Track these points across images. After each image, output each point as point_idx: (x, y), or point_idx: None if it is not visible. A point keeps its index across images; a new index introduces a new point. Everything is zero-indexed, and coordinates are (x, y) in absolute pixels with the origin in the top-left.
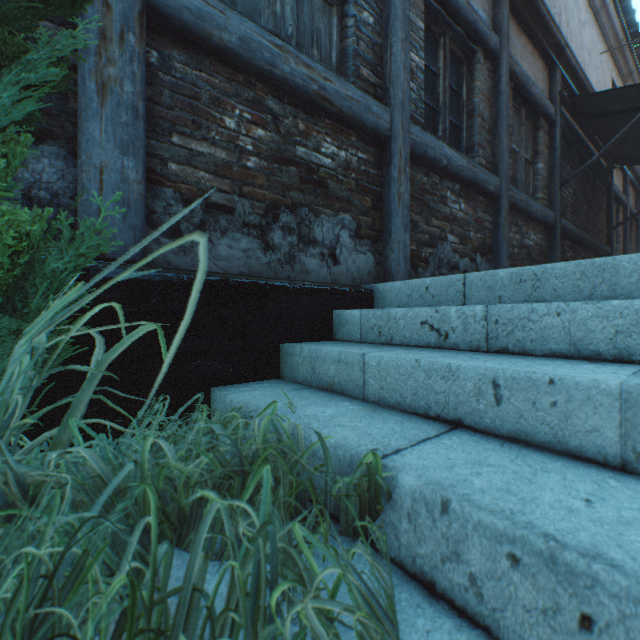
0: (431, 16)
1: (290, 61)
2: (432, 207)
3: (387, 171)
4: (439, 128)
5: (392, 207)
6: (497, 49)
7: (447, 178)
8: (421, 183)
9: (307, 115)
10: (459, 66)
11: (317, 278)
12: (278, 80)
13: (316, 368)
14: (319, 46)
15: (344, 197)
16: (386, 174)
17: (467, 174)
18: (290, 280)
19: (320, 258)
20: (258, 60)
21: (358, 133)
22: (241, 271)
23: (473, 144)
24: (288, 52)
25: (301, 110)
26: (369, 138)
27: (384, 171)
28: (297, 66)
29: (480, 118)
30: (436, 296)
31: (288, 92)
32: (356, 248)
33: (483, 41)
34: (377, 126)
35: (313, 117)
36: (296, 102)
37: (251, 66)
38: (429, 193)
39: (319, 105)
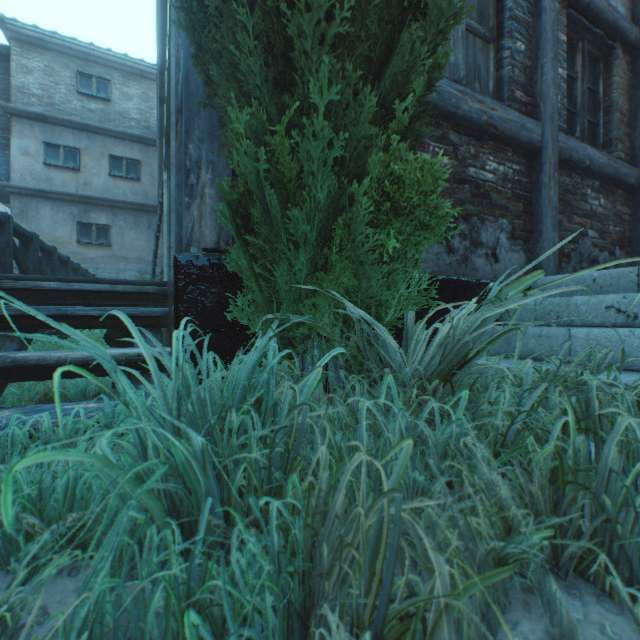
0: (570, 26)
1: (468, 101)
2: (573, 206)
3: (537, 178)
4: (576, 129)
5: (542, 210)
6: (637, 41)
7: (587, 176)
8: (563, 184)
9: (475, 141)
10: (594, 64)
11: (482, 274)
12: (458, 118)
13: (511, 343)
14: (479, 80)
15: (502, 205)
16: (535, 181)
17: (608, 170)
18: (466, 276)
19: (484, 258)
20: (447, 106)
21: (512, 148)
22: (433, 270)
23: (610, 139)
24: (466, 94)
25: (471, 138)
26: (521, 151)
27: (533, 178)
28: (472, 104)
29: (618, 113)
30: (604, 287)
31: (463, 125)
32: (511, 248)
33: (623, 37)
34: (530, 140)
35: (479, 142)
36: (468, 132)
37: (441, 111)
38: (571, 193)
39: (485, 131)
